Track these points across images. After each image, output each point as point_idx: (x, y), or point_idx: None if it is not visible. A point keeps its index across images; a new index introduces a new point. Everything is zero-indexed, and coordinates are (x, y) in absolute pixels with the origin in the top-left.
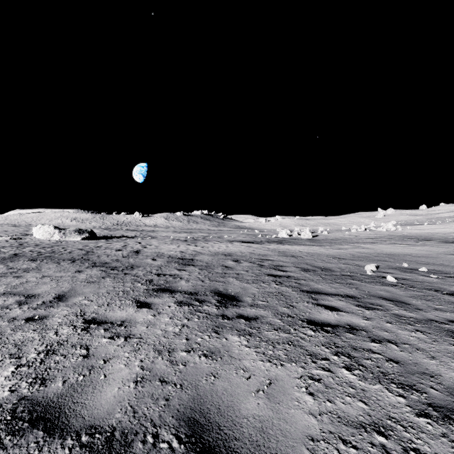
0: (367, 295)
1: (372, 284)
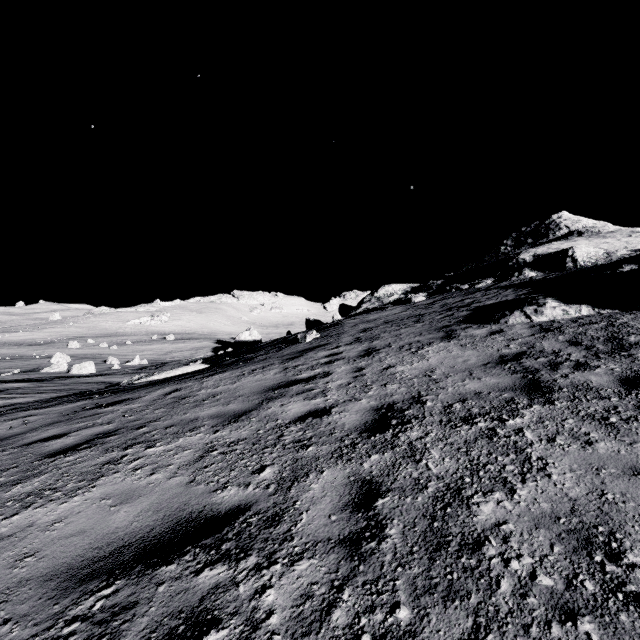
0: (4, 360)
1: (3, 359)
